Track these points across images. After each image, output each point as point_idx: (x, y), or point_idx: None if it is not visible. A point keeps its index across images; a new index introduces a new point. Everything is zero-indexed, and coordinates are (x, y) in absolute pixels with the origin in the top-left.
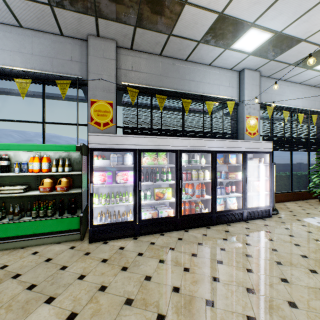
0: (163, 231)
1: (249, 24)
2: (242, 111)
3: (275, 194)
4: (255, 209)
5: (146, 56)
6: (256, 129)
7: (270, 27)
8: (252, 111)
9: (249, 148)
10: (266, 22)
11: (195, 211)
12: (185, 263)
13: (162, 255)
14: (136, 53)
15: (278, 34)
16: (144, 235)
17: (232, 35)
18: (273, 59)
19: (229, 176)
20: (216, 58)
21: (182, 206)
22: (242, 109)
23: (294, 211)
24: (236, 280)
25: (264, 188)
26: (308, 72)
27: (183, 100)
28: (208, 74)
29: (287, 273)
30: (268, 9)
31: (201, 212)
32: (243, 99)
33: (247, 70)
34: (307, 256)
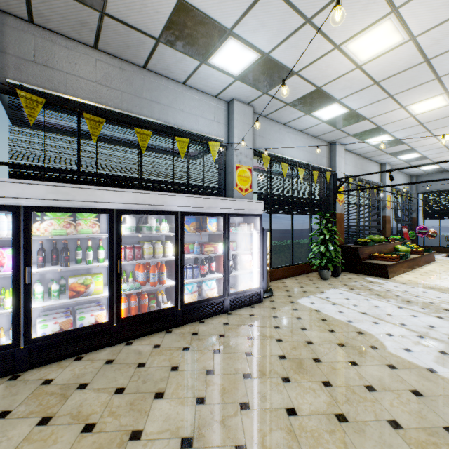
0: (84, 351)
1: (226, 30)
2: (231, 157)
3: (273, 270)
4: (242, 293)
5: (66, 42)
6: (249, 183)
7: (255, 44)
8: (244, 159)
9: (232, 209)
10: (247, 34)
11: (149, 307)
12: (93, 413)
13: (53, 406)
14: (43, 32)
15: (266, 56)
16: (39, 366)
17: (206, 41)
18: (266, 93)
19: (205, 250)
20: (192, 74)
21: (123, 303)
22: (231, 155)
23: (291, 290)
24: (171, 427)
25: (255, 264)
26: (307, 118)
27: (138, 130)
28: (182, 97)
29: (252, 392)
30: (247, 13)
31: (161, 307)
32: (232, 141)
33: (237, 101)
34: (286, 356)
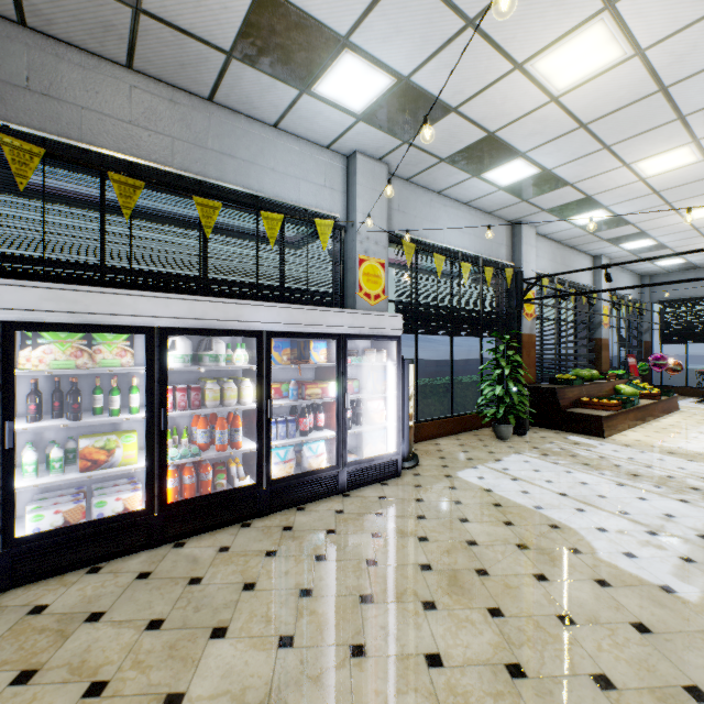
0: (104, 557)
1: (338, 38)
2: (352, 245)
3: (421, 424)
4: (367, 463)
5: (80, 58)
6: (381, 287)
7: (386, 61)
8: (373, 247)
9: (352, 328)
10: (374, 45)
11: (215, 486)
12: (106, 663)
13: (41, 652)
14: (43, 40)
15: (405, 82)
16: (27, 583)
17: (308, 57)
18: (408, 141)
19: (306, 393)
20: (287, 111)
21: (171, 479)
22: (353, 240)
23: (449, 456)
24: (233, 688)
25: (390, 415)
26: (475, 182)
27: (199, 200)
28: (272, 148)
29: (372, 627)
30: (371, 10)
31: (234, 486)
32: (354, 219)
33: (362, 156)
34: (432, 566)
